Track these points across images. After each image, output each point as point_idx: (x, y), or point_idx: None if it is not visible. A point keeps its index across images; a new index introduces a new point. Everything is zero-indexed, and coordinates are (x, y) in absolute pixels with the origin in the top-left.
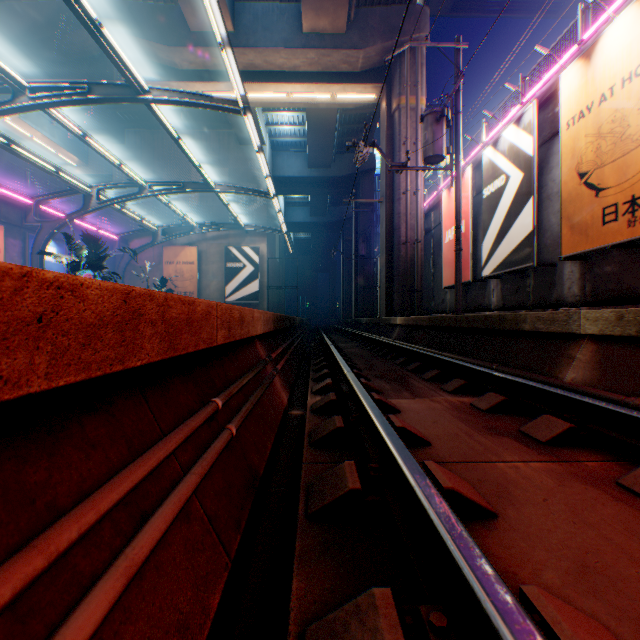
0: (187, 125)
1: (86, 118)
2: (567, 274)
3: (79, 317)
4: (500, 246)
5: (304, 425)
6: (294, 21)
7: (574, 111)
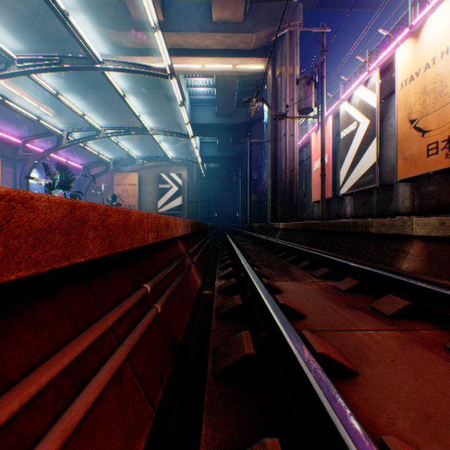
0: (131, 87)
1: (59, 82)
2: (401, 192)
3: (29, 224)
4: (353, 172)
5: (213, 301)
6: (206, 13)
7: (406, 76)
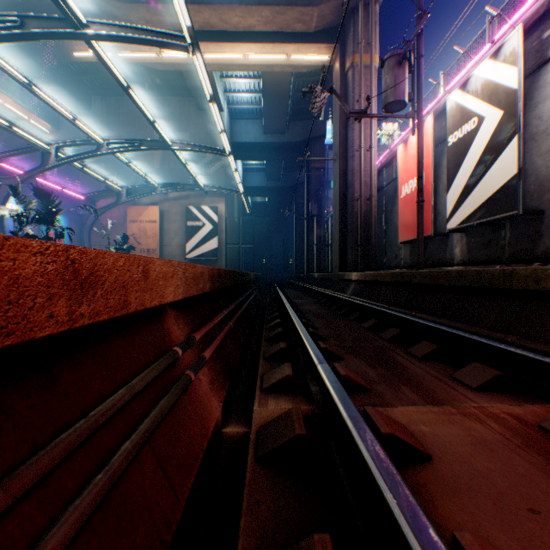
0: (151, 94)
1: (52, 83)
2: None
3: None
4: (471, 195)
5: (243, 478)
6: None
7: None
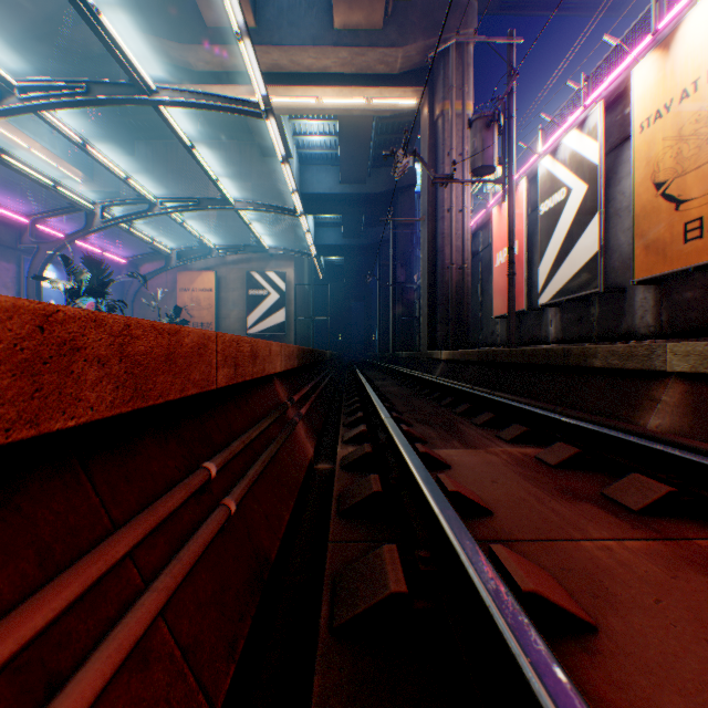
0: (205, 136)
1: (90, 127)
2: (639, 301)
3: None
4: (560, 269)
5: (333, 483)
6: (324, 15)
7: (649, 111)
